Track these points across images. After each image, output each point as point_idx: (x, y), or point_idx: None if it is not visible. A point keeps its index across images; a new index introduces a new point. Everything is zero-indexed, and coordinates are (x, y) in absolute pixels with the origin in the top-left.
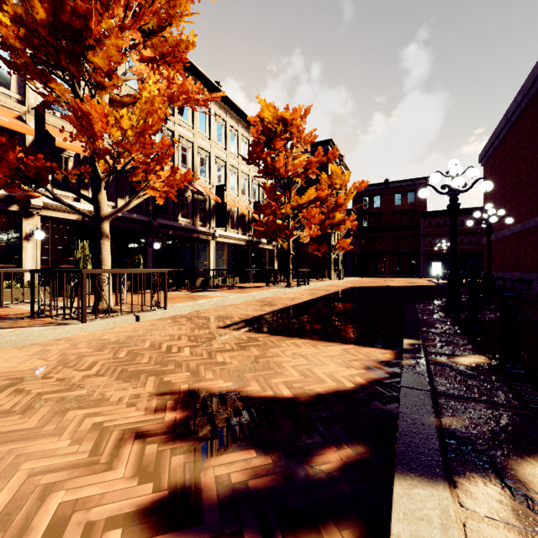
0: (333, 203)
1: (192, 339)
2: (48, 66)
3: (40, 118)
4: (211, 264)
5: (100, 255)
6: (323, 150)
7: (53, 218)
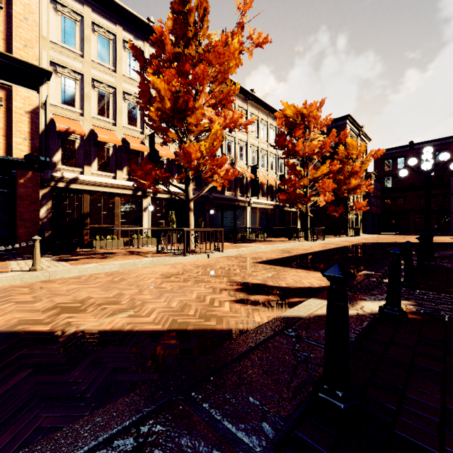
0: (350, 170)
1: (239, 266)
2: (165, 123)
3: (152, 141)
4: (247, 223)
5: (189, 220)
6: (341, 124)
7: (156, 197)
